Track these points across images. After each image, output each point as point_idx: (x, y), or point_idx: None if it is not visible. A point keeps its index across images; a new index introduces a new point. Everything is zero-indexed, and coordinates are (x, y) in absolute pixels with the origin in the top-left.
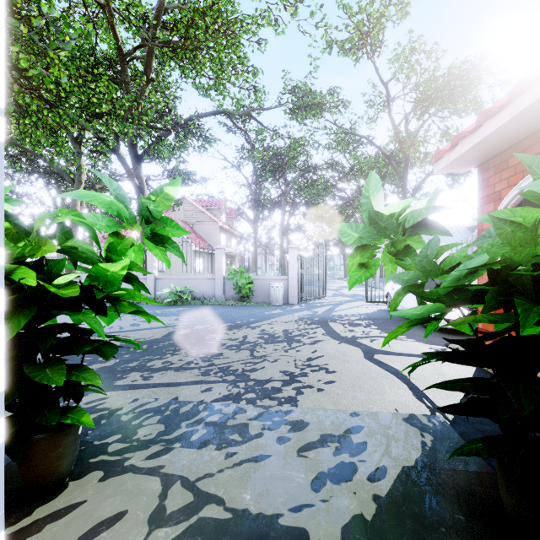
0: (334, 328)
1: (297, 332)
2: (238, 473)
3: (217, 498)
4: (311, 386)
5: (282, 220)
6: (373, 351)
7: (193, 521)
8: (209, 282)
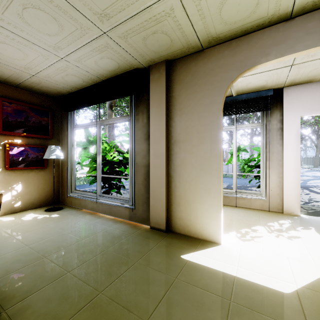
0: (314, 190)
1: None
2: (319, 208)
3: (317, 209)
4: (318, 205)
5: (251, 129)
6: None
7: (315, 210)
8: (224, 166)
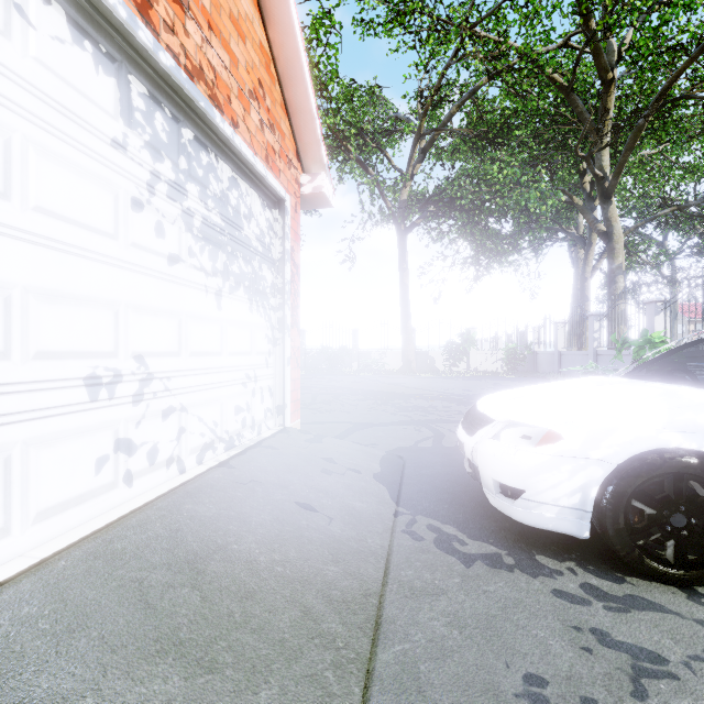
0: None
1: (448, 413)
2: None
3: None
4: None
5: None
6: (364, 425)
7: None
8: None
